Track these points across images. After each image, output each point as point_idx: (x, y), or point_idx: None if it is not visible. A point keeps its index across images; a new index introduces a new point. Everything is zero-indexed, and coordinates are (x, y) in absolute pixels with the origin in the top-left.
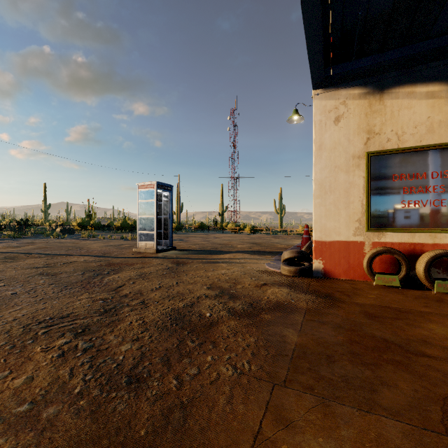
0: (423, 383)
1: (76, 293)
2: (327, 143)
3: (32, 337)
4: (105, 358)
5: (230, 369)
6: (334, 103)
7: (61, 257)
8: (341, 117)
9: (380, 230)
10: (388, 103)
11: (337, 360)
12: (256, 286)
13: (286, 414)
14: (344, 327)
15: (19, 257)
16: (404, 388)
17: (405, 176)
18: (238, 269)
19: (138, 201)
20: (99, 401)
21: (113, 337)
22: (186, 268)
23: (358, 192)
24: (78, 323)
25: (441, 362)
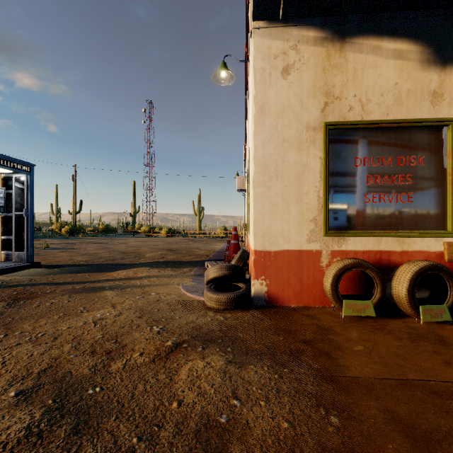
0: None
1: None
2: (273, 103)
3: None
4: None
5: None
6: (282, 45)
7: None
8: (291, 68)
9: (341, 234)
10: (351, 58)
11: None
12: (157, 358)
13: None
14: None
15: None
16: None
17: (369, 160)
18: (132, 302)
19: None
20: None
21: None
22: (24, 311)
23: (314, 179)
24: None
25: None
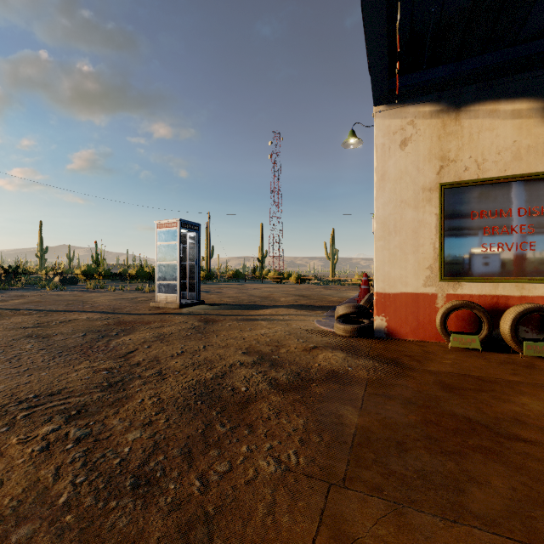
0: (522, 478)
1: (73, 361)
2: (392, 172)
3: (8, 422)
4: (105, 451)
5: (272, 464)
6: (400, 122)
7: (57, 314)
8: (408, 141)
9: (456, 280)
10: (466, 124)
11: (410, 448)
12: (304, 350)
13: (347, 527)
14: (416, 403)
15: (2, 315)
16: (498, 486)
17: (486, 213)
18: (281, 328)
19: (157, 244)
20: (93, 514)
21: (118, 421)
22: (217, 327)
23: (429, 232)
24: (72, 402)
25: (541, 448)
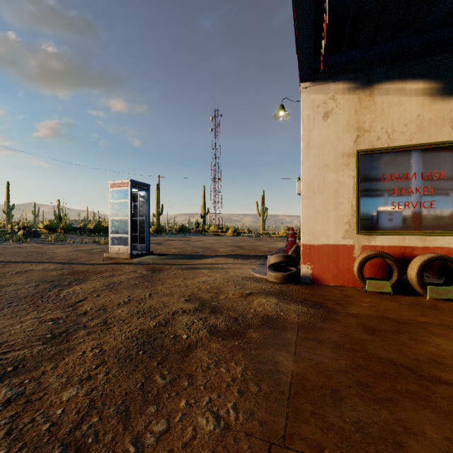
0: None
1: (21, 312)
2: (316, 140)
3: None
4: (34, 415)
5: (211, 421)
6: (323, 97)
7: (15, 265)
8: (330, 113)
9: (370, 233)
10: (378, 100)
11: (344, 396)
12: (241, 296)
13: None
14: (343, 347)
15: None
16: (434, 437)
17: (395, 176)
18: (220, 275)
19: (110, 202)
20: None
21: (55, 378)
22: (163, 276)
23: (348, 192)
24: (10, 358)
25: None
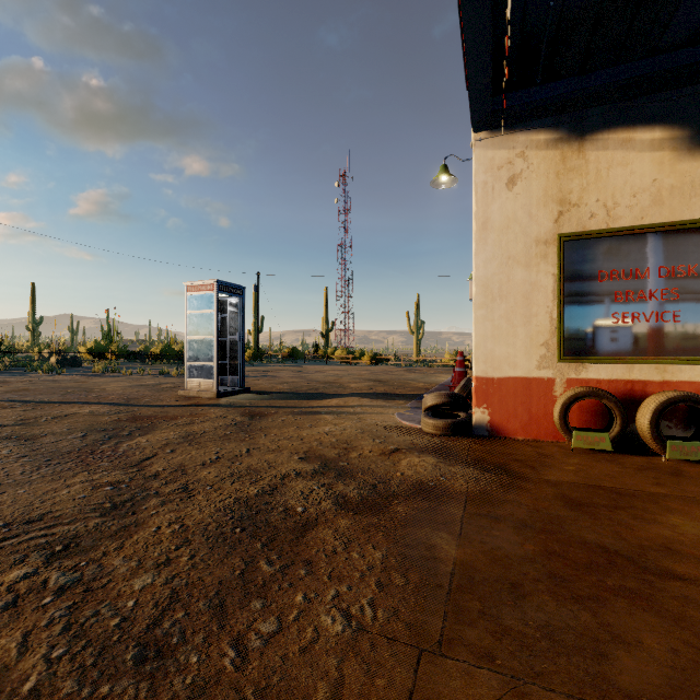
0: (684, 634)
1: (65, 473)
2: (496, 219)
3: None
4: (98, 607)
5: (338, 621)
6: (507, 154)
7: (50, 407)
8: (517, 178)
9: (579, 360)
10: (592, 157)
11: (528, 592)
12: (382, 454)
13: None
14: (532, 527)
15: None
16: (653, 648)
17: (618, 273)
18: (352, 424)
19: (187, 313)
20: None
21: (121, 560)
22: (265, 423)
23: (545, 298)
24: (58, 533)
25: None
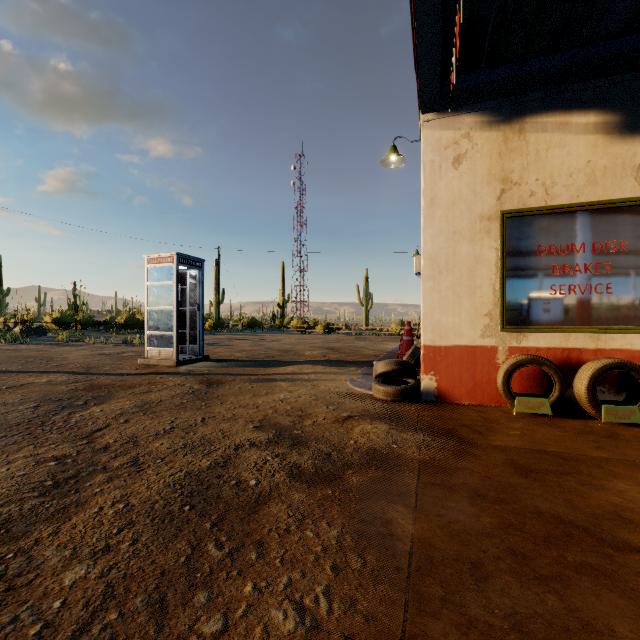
0: None
1: (9, 447)
2: (443, 195)
3: None
4: (18, 610)
5: (291, 617)
6: (453, 135)
7: (6, 377)
8: (463, 158)
9: (520, 329)
10: (532, 139)
11: (490, 573)
12: (336, 421)
13: None
14: (486, 496)
15: None
16: (627, 637)
17: (556, 248)
18: (306, 390)
19: (147, 284)
20: None
21: (54, 549)
22: (222, 391)
23: (488, 271)
24: None
25: None
